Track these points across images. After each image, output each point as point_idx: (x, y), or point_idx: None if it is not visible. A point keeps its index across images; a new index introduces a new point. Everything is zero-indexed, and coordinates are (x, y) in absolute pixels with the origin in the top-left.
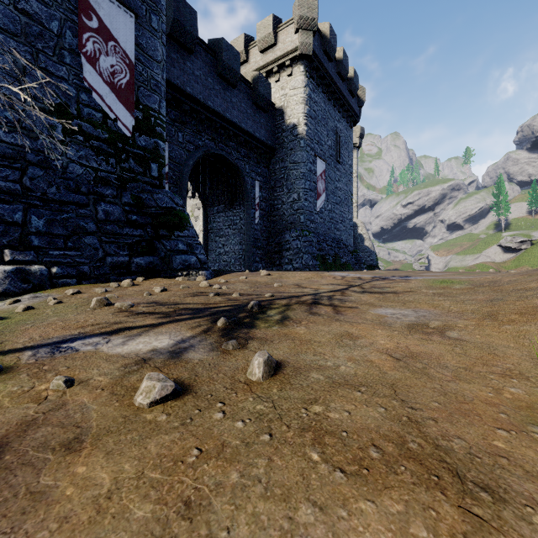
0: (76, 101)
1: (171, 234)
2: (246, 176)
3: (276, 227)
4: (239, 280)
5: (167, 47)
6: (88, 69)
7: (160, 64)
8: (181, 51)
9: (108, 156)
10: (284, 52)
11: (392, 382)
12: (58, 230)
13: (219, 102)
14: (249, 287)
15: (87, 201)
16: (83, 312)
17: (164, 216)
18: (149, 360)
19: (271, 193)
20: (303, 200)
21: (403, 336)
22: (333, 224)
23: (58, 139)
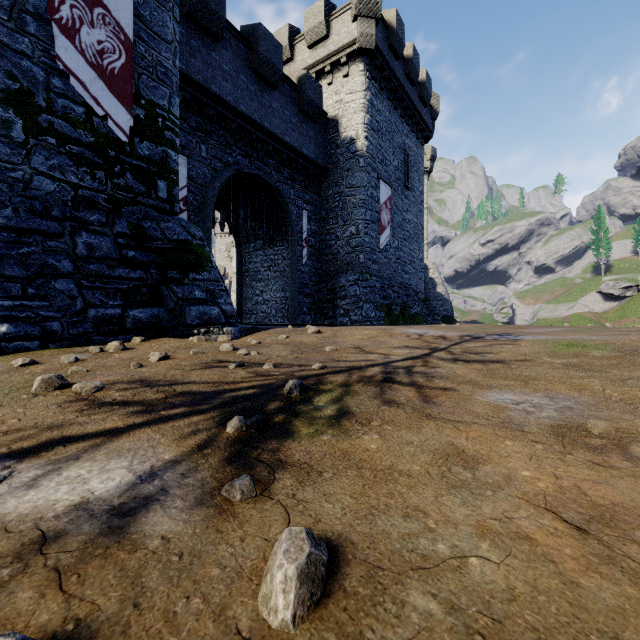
0: (44, 87)
1: (184, 277)
2: (291, 204)
3: (328, 269)
4: (277, 340)
5: (185, 31)
6: (63, 43)
7: (170, 45)
8: (205, 38)
9: (93, 168)
10: (339, 46)
11: (610, 629)
12: (13, 271)
13: (255, 107)
14: (289, 353)
15: (61, 229)
16: (12, 402)
17: (174, 252)
18: (53, 540)
19: (322, 226)
20: (362, 234)
21: (556, 457)
22: (400, 266)
23: (16, 140)
